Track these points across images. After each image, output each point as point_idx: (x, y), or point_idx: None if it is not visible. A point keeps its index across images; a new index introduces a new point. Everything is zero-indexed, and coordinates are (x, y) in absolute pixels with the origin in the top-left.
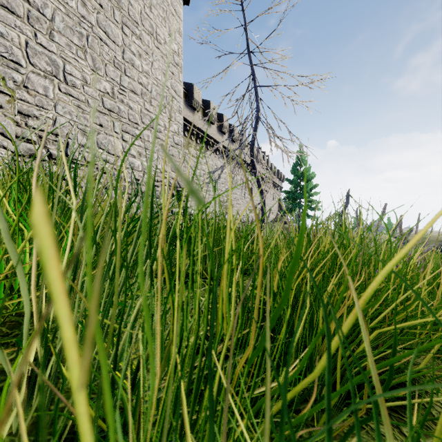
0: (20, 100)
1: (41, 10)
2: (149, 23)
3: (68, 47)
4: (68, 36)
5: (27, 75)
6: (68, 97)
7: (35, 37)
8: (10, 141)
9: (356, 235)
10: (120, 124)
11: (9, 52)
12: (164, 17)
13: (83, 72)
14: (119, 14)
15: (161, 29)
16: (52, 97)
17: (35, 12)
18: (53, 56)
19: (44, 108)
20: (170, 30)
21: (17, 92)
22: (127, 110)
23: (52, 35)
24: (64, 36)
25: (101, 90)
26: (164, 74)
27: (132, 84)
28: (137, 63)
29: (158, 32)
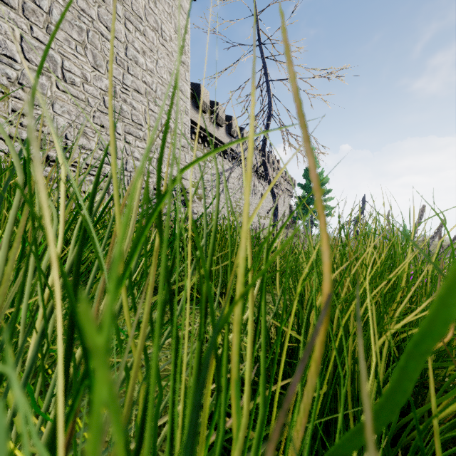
0: (14, 98)
1: (38, 1)
2: (154, 19)
3: (67, 42)
4: (67, 31)
5: (23, 71)
6: (66, 96)
7: (31, 31)
8: (2, 142)
9: (378, 242)
10: (123, 125)
11: (2, 46)
12: (169, 13)
13: (83, 69)
14: (122, 8)
15: (166, 25)
16: (50, 95)
17: (31, 3)
18: (50, 51)
19: (41, 107)
20: (176, 26)
21: (11, 90)
22: (130, 110)
23: (50, 29)
24: (62, 30)
25: (103, 88)
26: (170, 72)
27: (136, 83)
28: (140, 60)
29: (163, 28)
